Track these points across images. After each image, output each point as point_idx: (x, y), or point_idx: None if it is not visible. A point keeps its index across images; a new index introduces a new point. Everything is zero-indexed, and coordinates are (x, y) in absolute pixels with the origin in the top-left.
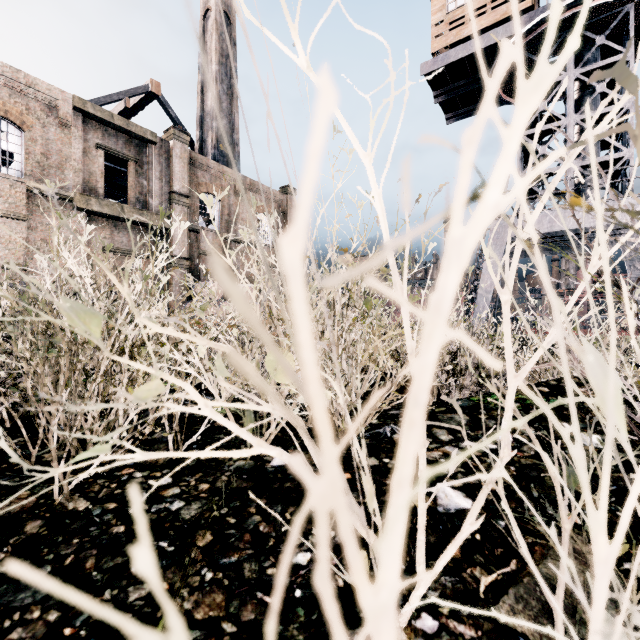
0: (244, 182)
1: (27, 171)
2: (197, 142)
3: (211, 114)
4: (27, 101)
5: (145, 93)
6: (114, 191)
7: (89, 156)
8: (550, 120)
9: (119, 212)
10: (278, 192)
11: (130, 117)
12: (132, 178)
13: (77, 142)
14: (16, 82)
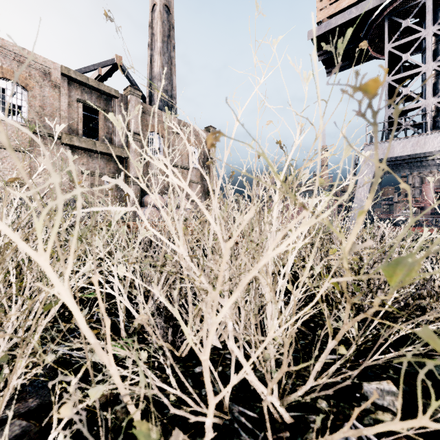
0: (179, 124)
1: (30, 118)
2: (147, 97)
3: (157, 77)
4: (30, 70)
5: (112, 64)
6: (91, 132)
7: (72, 107)
8: (409, 69)
9: (92, 146)
10: (203, 131)
11: (102, 82)
12: (101, 122)
13: (64, 98)
14: (22, 57)
